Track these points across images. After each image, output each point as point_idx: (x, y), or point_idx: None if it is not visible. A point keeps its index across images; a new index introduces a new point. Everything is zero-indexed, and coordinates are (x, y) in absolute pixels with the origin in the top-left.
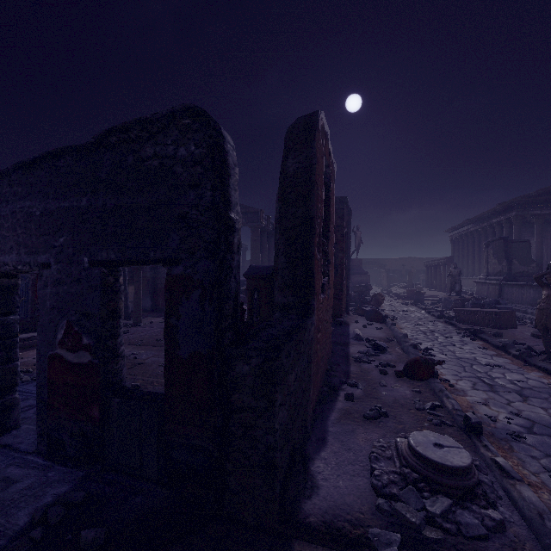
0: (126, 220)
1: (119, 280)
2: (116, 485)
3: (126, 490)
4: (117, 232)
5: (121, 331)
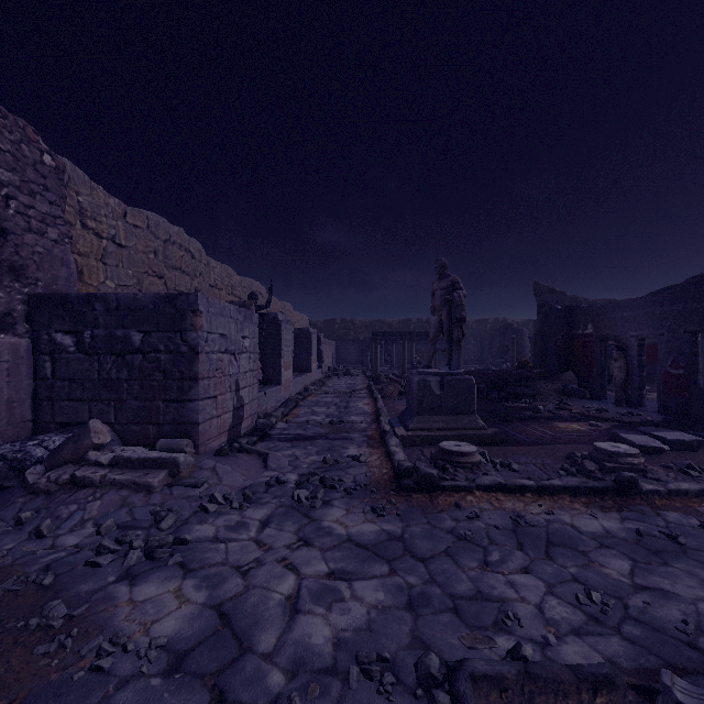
0: (701, 313)
1: (698, 339)
2: (696, 423)
3: (700, 424)
4: (697, 319)
5: (699, 363)
